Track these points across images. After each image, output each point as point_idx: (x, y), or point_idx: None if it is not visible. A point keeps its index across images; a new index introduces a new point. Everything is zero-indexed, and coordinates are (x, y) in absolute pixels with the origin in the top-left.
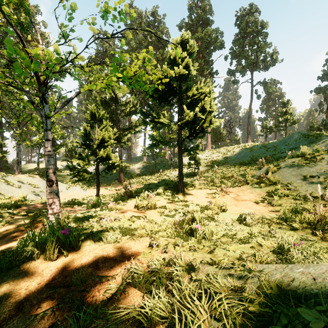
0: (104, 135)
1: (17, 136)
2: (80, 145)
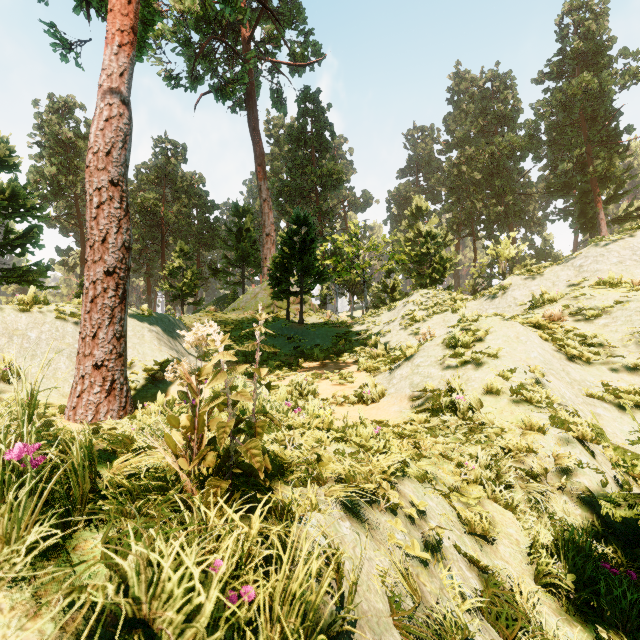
0: (394, 283)
1: (336, 286)
2: (380, 291)
